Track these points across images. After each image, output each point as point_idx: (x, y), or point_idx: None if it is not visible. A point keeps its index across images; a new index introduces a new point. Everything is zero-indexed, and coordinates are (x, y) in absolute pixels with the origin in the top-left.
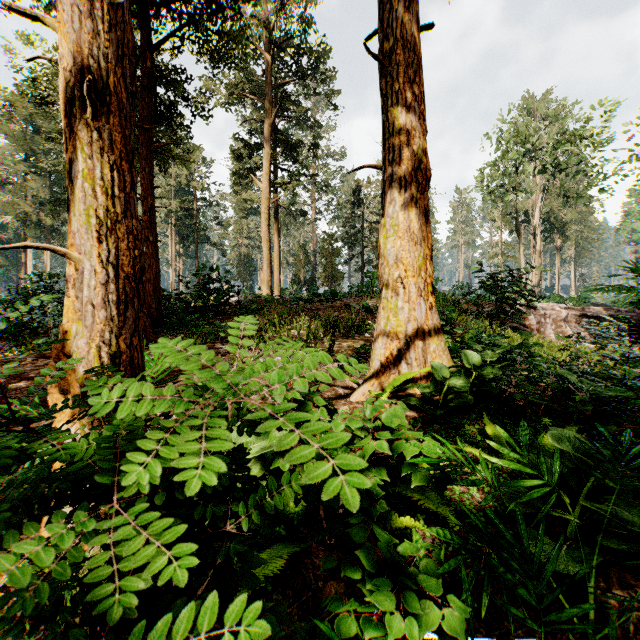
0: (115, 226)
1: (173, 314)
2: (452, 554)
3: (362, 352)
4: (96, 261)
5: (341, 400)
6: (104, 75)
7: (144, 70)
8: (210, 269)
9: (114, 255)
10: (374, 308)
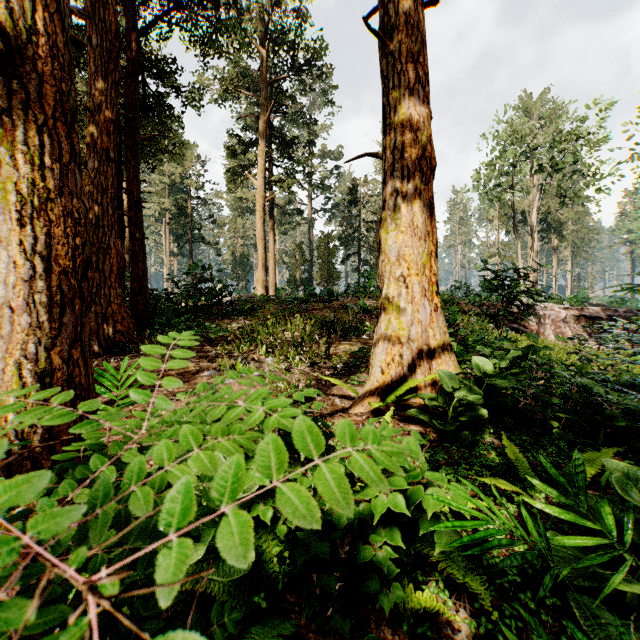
0: (46, 206)
1: (162, 315)
2: (484, 634)
3: (360, 356)
4: (17, 250)
5: (338, 412)
6: (30, 8)
7: (130, 57)
8: (202, 268)
9: (44, 243)
10: (372, 308)
